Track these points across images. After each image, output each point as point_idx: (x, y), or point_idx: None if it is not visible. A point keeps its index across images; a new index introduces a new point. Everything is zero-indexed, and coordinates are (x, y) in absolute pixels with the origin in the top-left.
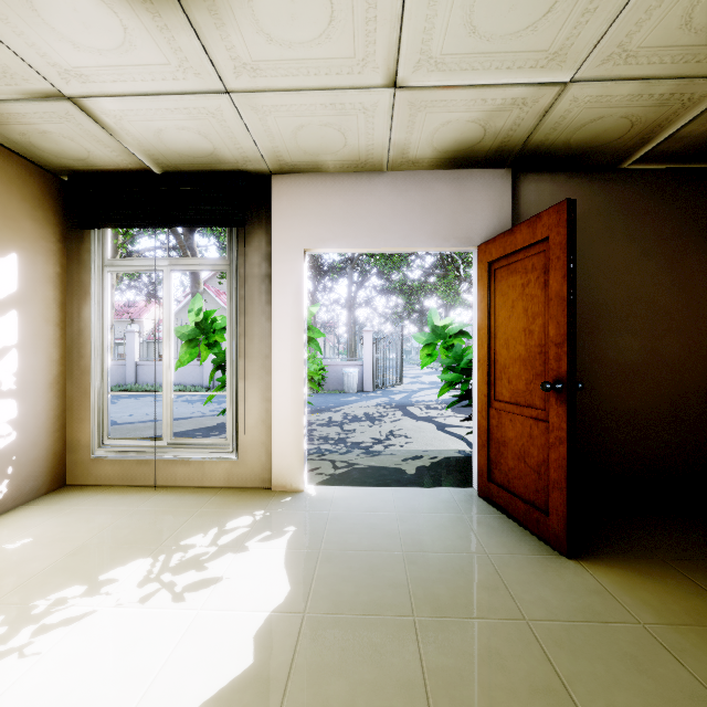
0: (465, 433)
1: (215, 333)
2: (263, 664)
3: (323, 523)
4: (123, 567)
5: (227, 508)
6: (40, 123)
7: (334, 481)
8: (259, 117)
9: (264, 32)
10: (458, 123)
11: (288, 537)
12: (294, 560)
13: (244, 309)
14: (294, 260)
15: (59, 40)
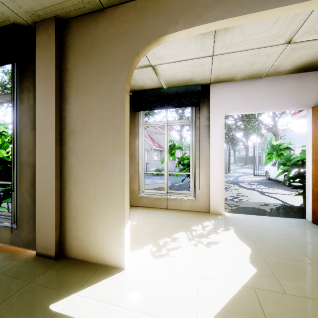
0: (277, 196)
1: (174, 149)
2: (261, 271)
3: (243, 227)
4: (177, 234)
5: (197, 218)
6: (136, 75)
7: (234, 211)
8: (219, 63)
9: (242, 32)
10: (312, 53)
11: (233, 230)
12: (243, 239)
13: (199, 139)
14: (220, 118)
15: (162, 47)
